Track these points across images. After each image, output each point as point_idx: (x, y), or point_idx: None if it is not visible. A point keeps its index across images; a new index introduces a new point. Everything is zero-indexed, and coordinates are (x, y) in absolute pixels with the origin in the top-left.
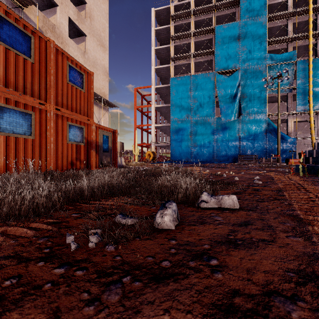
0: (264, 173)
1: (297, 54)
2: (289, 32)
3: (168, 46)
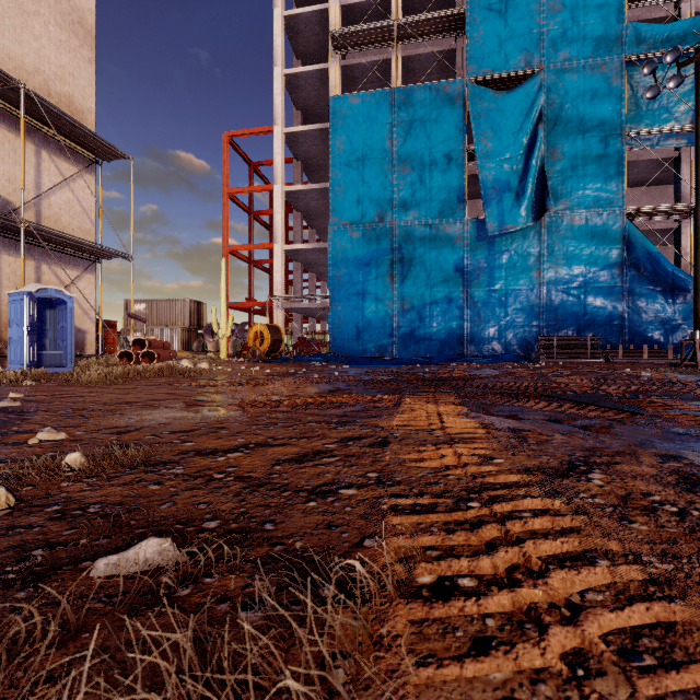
0: None
1: None
2: None
3: (325, 8)
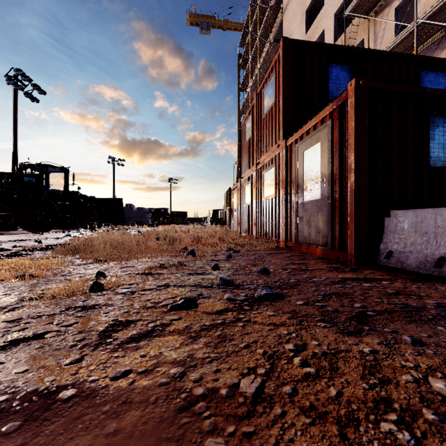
0: None
1: None
2: None
3: None
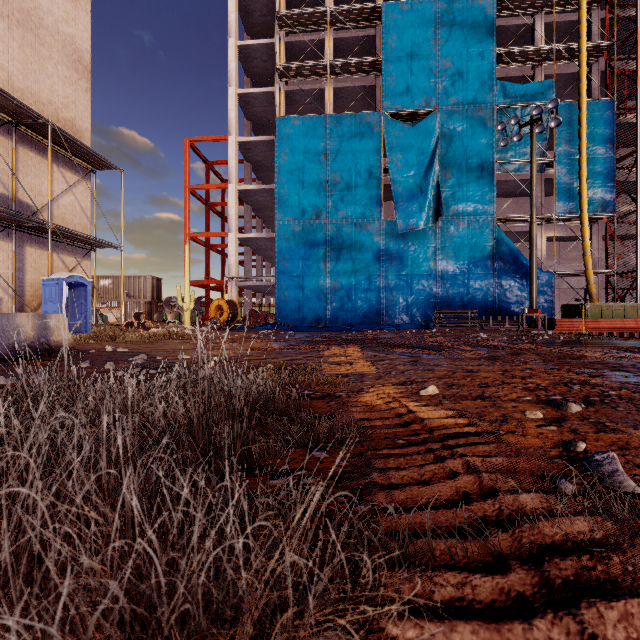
0: None
1: None
2: (537, 41)
3: (272, 42)
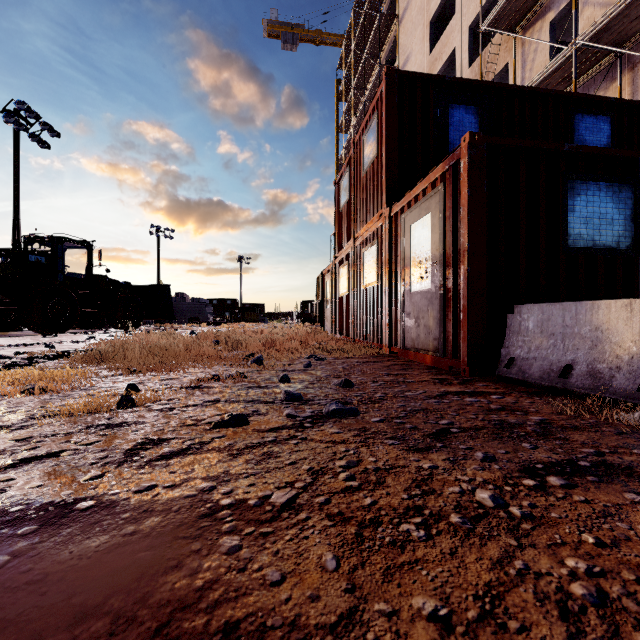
0: None
1: None
2: None
3: None
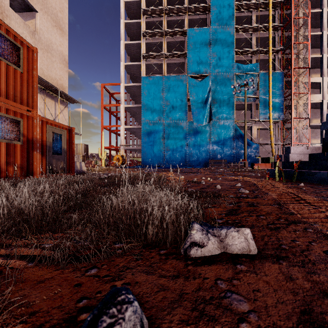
0: (242, 178)
1: (259, 66)
2: (253, 45)
3: (139, 42)
